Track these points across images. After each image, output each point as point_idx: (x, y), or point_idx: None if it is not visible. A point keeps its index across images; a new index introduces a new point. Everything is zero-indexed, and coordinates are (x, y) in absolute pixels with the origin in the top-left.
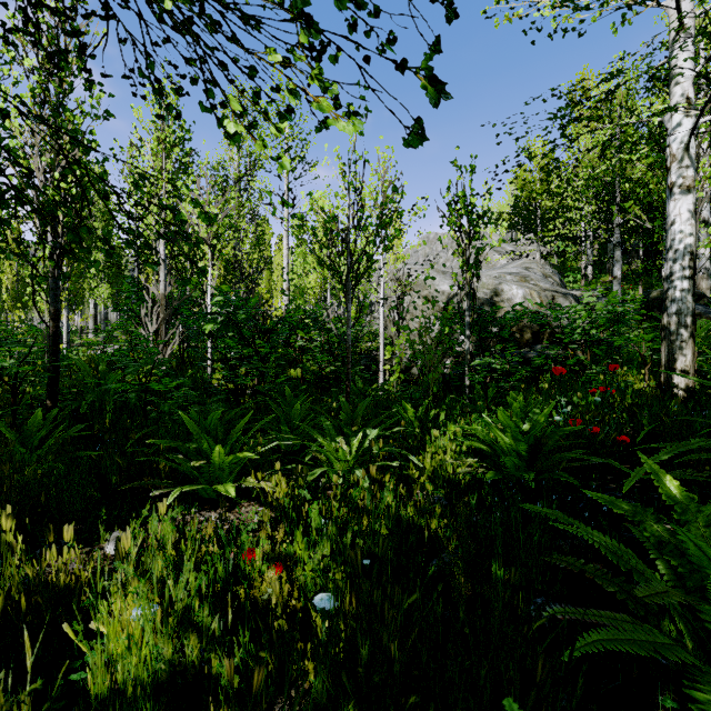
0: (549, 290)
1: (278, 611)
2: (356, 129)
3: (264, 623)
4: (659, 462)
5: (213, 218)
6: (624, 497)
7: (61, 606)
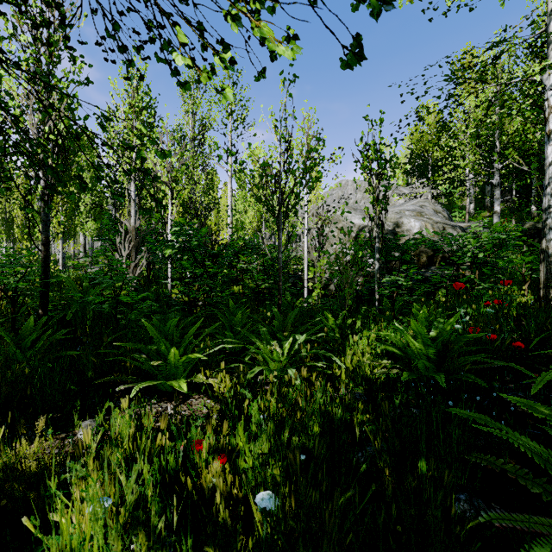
0: (440, 223)
1: (221, 504)
2: (294, 54)
3: (210, 509)
4: (549, 365)
5: (168, 155)
6: (526, 396)
7: (33, 489)
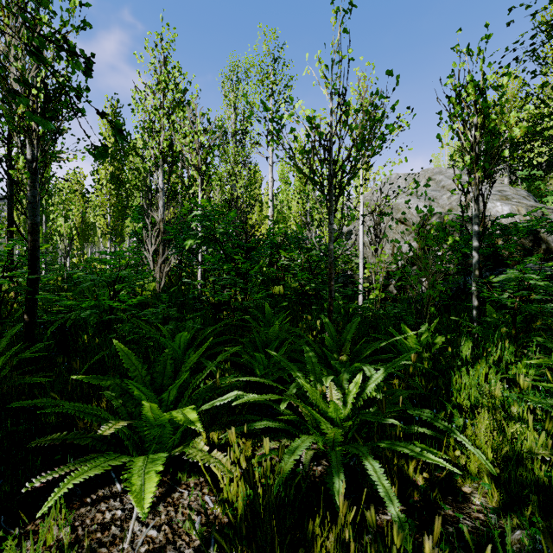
0: (536, 206)
1: None
2: None
3: None
4: None
5: None
6: None
7: None
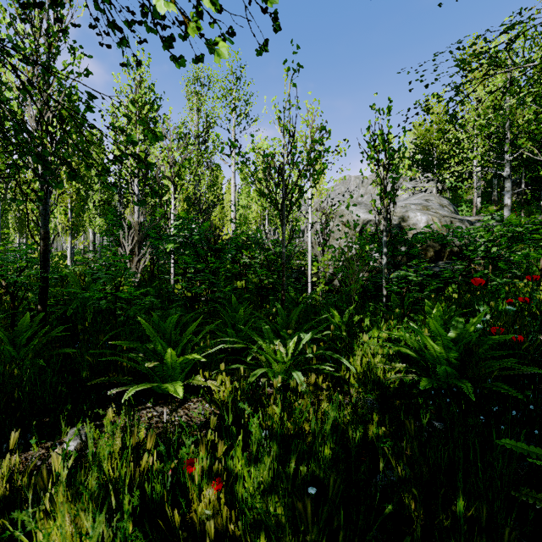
0: (447, 216)
1: None
2: None
3: None
4: None
5: (160, 137)
6: None
7: (2, 516)
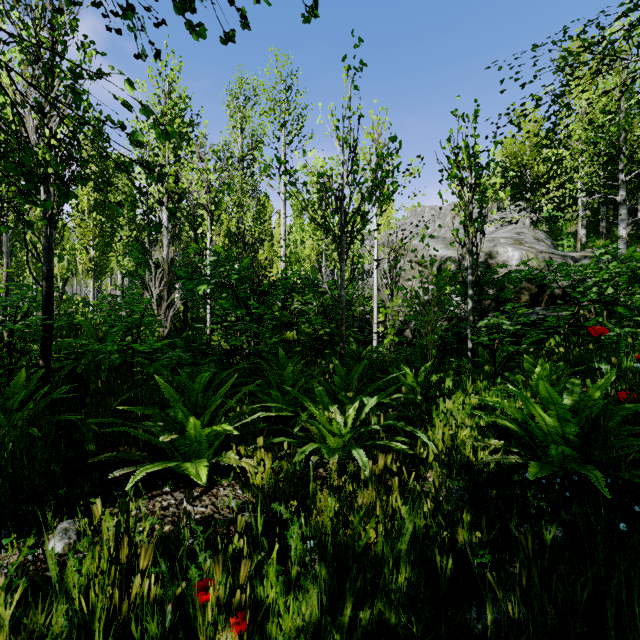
0: (546, 252)
1: None
2: None
3: None
4: None
5: (172, 134)
6: None
7: None
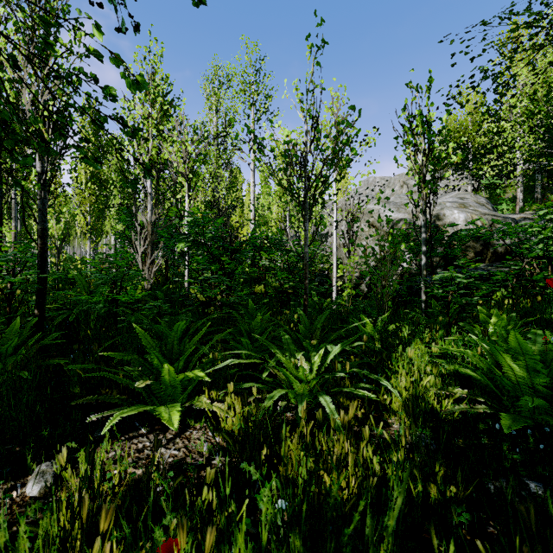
0: (488, 214)
1: None
2: None
3: None
4: None
5: (143, 84)
6: None
7: None
